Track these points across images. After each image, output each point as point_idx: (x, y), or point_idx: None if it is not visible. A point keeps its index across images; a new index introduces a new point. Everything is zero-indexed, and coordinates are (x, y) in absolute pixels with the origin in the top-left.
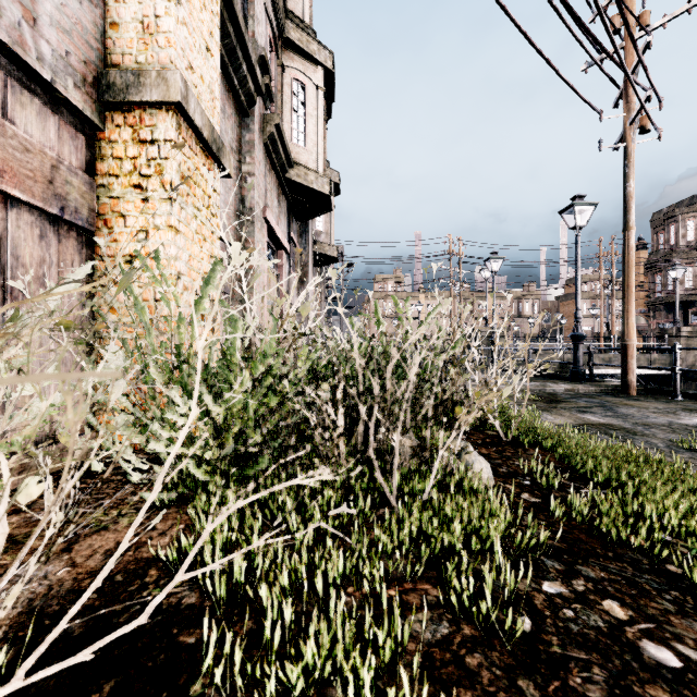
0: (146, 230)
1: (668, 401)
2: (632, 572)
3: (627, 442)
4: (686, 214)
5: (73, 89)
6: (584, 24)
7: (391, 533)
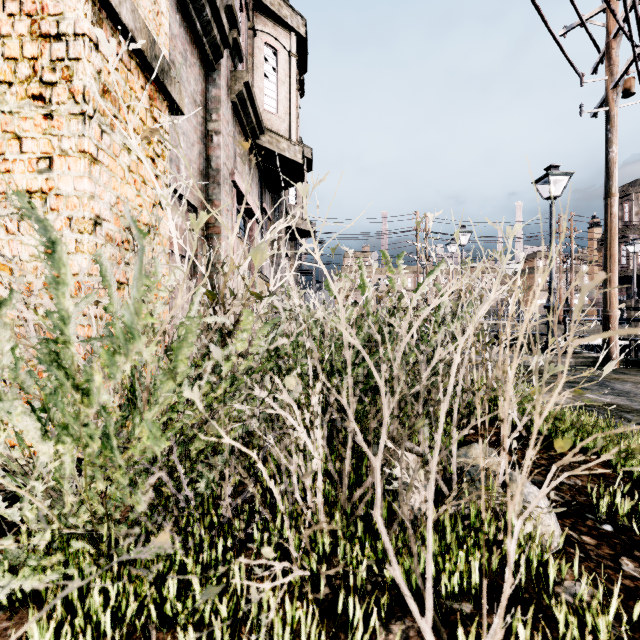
0: (49, 156)
1: None
2: None
3: None
4: (639, 192)
5: None
6: None
7: None
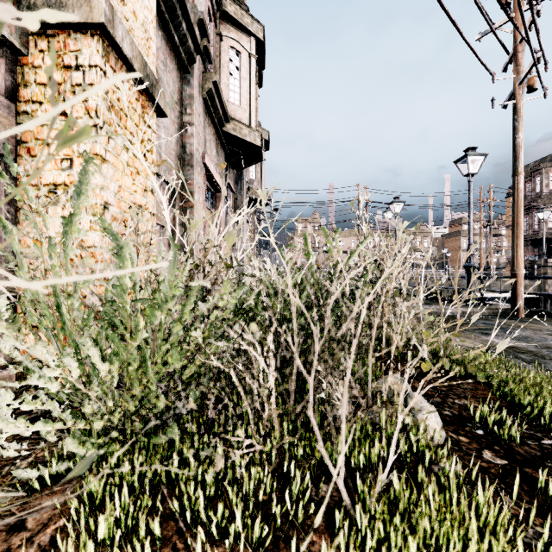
0: (70, 158)
1: None
2: None
3: (541, 367)
4: (549, 167)
5: None
6: None
7: (344, 546)
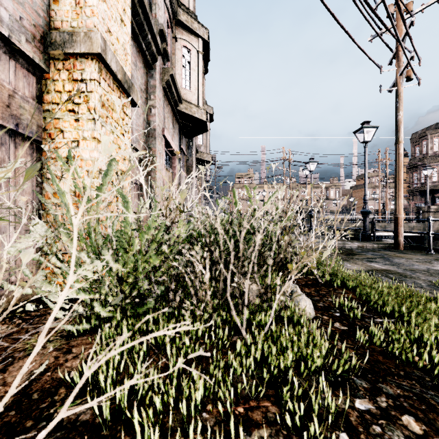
0: (77, 140)
1: (425, 254)
2: (419, 388)
3: (401, 282)
4: (433, 134)
5: (25, 43)
6: (371, 7)
7: (241, 357)
